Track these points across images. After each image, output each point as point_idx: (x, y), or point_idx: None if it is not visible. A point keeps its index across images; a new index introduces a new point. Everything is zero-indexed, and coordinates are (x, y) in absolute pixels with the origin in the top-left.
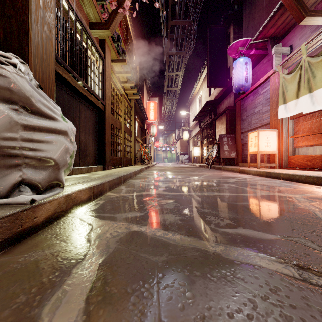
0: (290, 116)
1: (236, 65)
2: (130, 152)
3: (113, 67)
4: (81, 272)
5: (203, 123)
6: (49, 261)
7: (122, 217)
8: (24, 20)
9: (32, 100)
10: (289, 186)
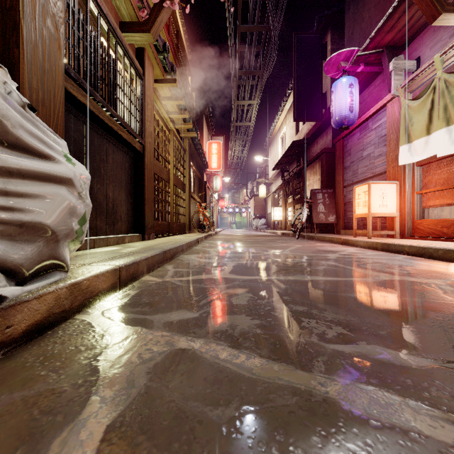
0: (416, 162)
1: (336, 87)
2: (182, 214)
3: (158, 91)
4: (67, 451)
5: (287, 172)
6: (12, 421)
7: (162, 321)
8: (13, 6)
9: (7, 123)
10: (421, 265)
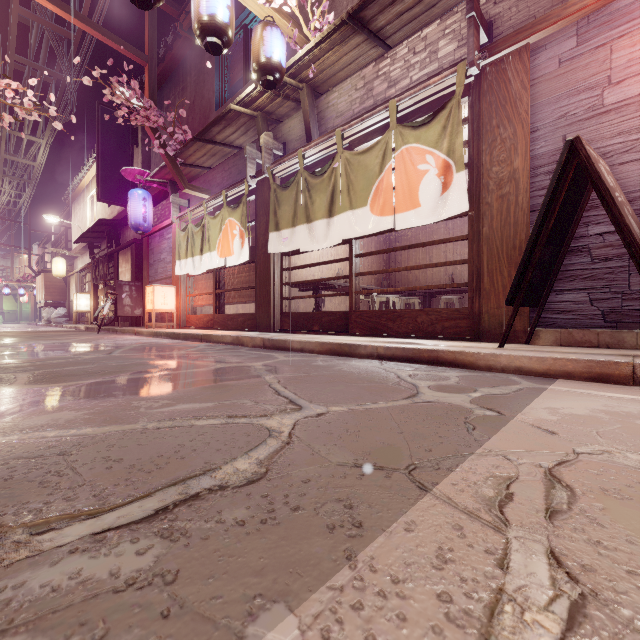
0: (188, 274)
1: (132, 196)
2: None
3: None
4: None
5: (99, 249)
6: None
7: None
8: None
9: None
10: (152, 341)
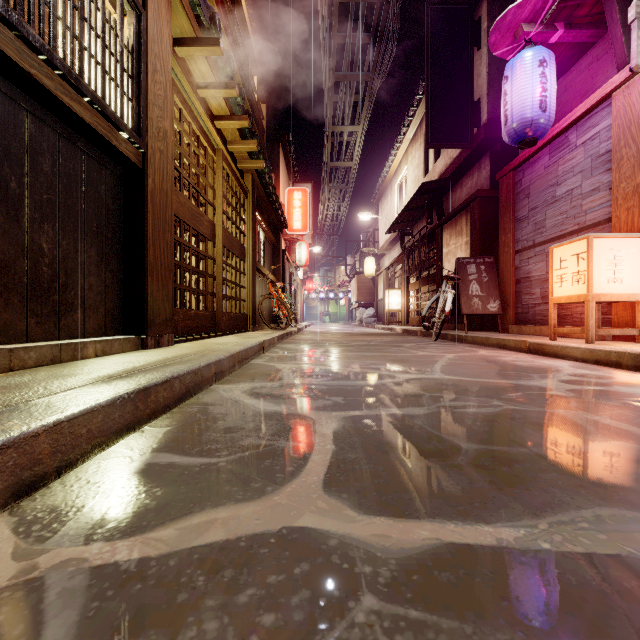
0: None
1: (514, 68)
2: (240, 299)
3: (189, 68)
4: None
5: (409, 237)
6: None
7: None
8: None
9: None
10: None
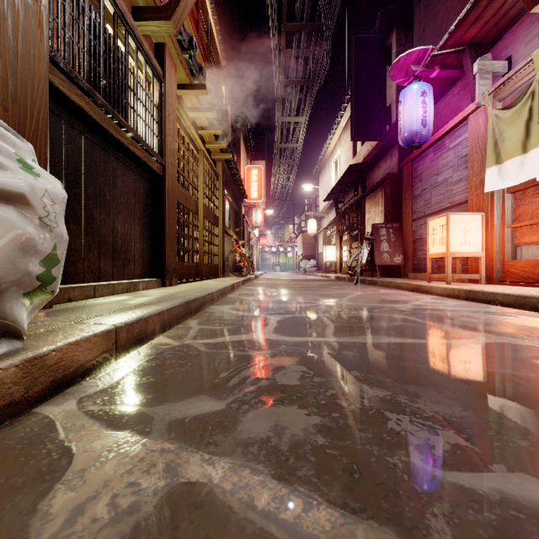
0: (506, 188)
1: (405, 96)
2: (214, 254)
3: (183, 100)
4: None
5: (342, 204)
6: None
7: (167, 418)
8: None
9: None
10: (525, 320)
